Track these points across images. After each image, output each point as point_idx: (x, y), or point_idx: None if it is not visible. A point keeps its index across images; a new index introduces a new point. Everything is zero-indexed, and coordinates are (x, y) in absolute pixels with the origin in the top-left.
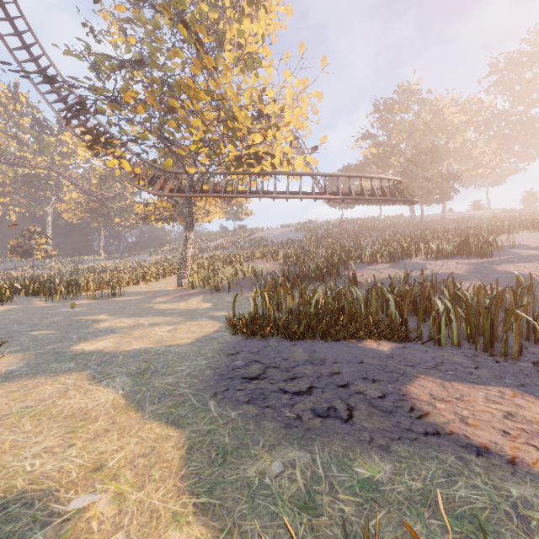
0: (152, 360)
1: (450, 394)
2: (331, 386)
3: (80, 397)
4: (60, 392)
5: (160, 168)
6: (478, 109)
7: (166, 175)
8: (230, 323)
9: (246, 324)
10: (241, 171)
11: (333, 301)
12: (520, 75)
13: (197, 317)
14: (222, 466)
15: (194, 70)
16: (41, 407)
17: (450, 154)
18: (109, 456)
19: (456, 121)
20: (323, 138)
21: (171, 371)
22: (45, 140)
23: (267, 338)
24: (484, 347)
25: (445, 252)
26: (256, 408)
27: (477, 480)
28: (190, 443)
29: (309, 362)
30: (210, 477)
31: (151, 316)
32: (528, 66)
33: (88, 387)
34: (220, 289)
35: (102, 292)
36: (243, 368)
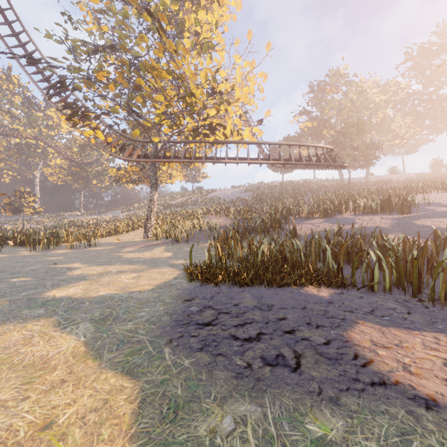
0: (115, 306)
1: (389, 340)
2: (278, 333)
3: (43, 344)
4: (25, 339)
5: (129, 137)
6: (396, 90)
7: (134, 143)
8: (187, 271)
9: (201, 272)
10: (198, 140)
11: (277, 250)
12: (430, 62)
13: (159, 265)
14: (173, 422)
15: (158, 53)
16: (4, 355)
17: (372, 127)
18: (61, 410)
19: (378, 100)
20: (268, 112)
21: (131, 317)
22: (33, 115)
23: (219, 285)
24: (413, 293)
25: (370, 209)
26: (208, 356)
27: (432, 439)
28: (143, 395)
29: (257, 308)
30: (160, 437)
31: (119, 264)
32: (437, 54)
33: (53, 334)
34: (180, 240)
35: (79, 243)
36: (198, 314)
